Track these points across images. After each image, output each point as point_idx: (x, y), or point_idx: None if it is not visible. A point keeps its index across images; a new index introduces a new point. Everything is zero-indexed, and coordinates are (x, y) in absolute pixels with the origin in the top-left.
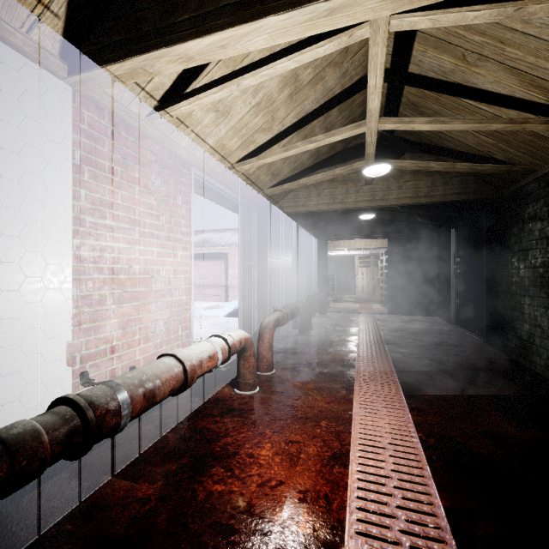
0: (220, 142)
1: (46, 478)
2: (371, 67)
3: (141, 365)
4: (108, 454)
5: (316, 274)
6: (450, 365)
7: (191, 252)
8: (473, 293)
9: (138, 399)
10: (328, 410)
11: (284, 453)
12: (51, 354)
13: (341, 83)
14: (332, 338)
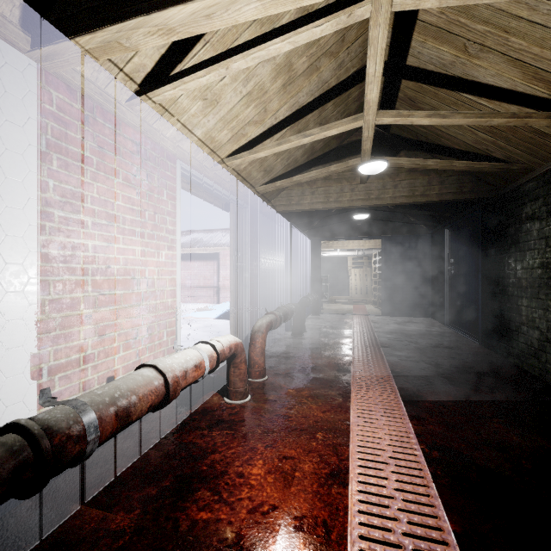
0: (209, 134)
1: (5, 509)
2: (371, 52)
3: (120, 375)
4: (80, 476)
5: (310, 275)
6: (448, 369)
7: (178, 251)
8: (467, 294)
9: (109, 420)
10: (324, 420)
11: (277, 471)
12: (10, 367)
13: (337, 75)
14: (326, 341)
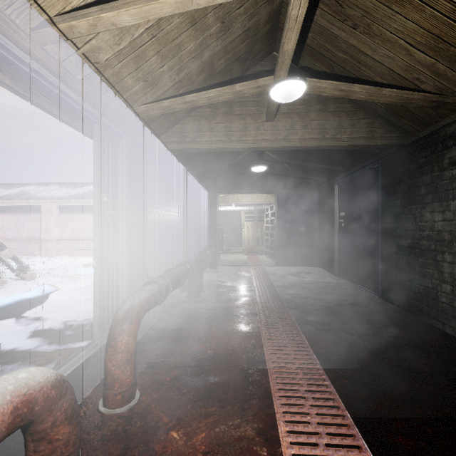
0: None
1: None
2: None
3: None
4: None
5: (208, 228)
6: (376, 342)
7: None
8: (361, 247)
9: None
10: None
11: None
12: None
13: None
14: (227, 304)
